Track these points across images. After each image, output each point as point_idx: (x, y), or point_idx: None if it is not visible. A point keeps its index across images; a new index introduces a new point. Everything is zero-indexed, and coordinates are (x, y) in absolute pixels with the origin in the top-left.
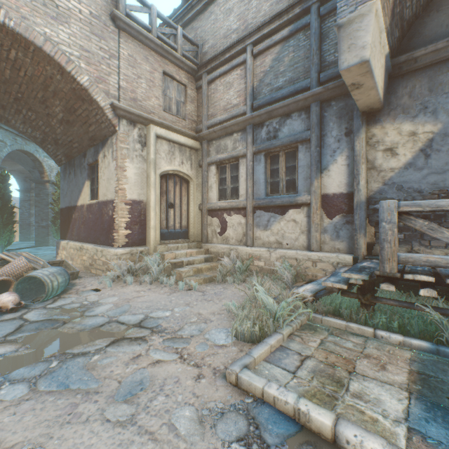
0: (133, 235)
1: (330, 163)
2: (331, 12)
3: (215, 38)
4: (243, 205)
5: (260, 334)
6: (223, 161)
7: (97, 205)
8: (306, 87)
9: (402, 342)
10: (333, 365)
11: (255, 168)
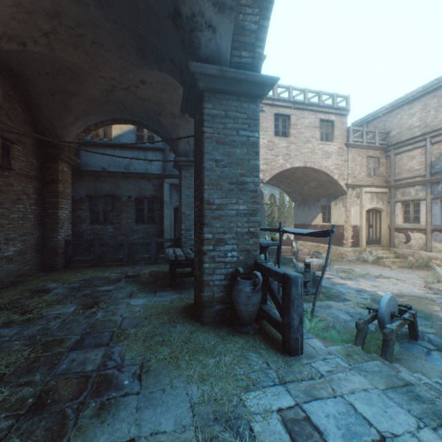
0: (353, 242)
1: None
2: None
3: (400, 129)
4: (422, 228)
5: (436, 282)
6: (406, 201)
7: (329, 226)
8: None
9: None
10: None
11: (432, 207)
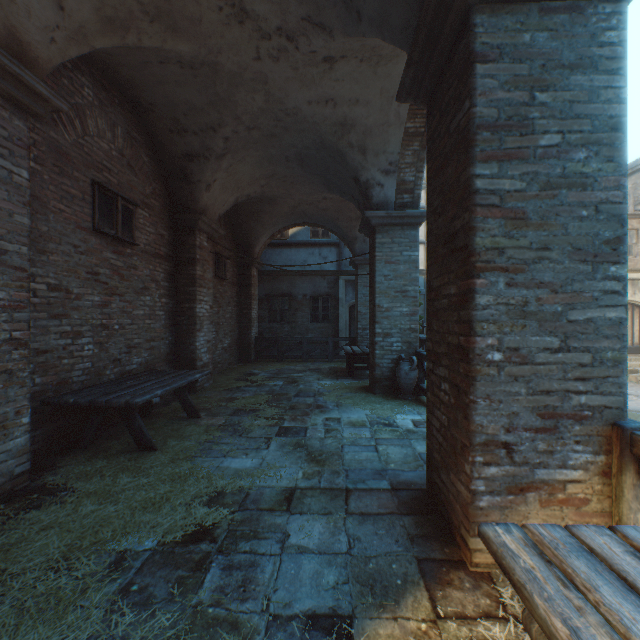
0: None
1: None
2: None
3: None
4: None
5: None
6: None
7: None
8: None
9: None
10: None
11: None
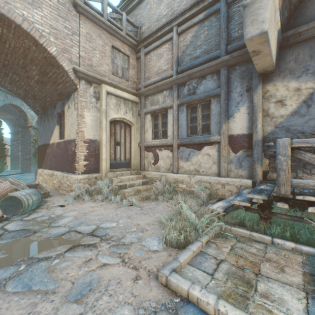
0: (90, 165)
1: (234, 111)
2: (235, 1)
3: (150, 22)
4: (170, 143)
5: (184, 241)
6: (156, 111)
7: (64, 143)
8: (217, 56)
9: (294, 248)
10: (242, 267)
11: (179, 116)
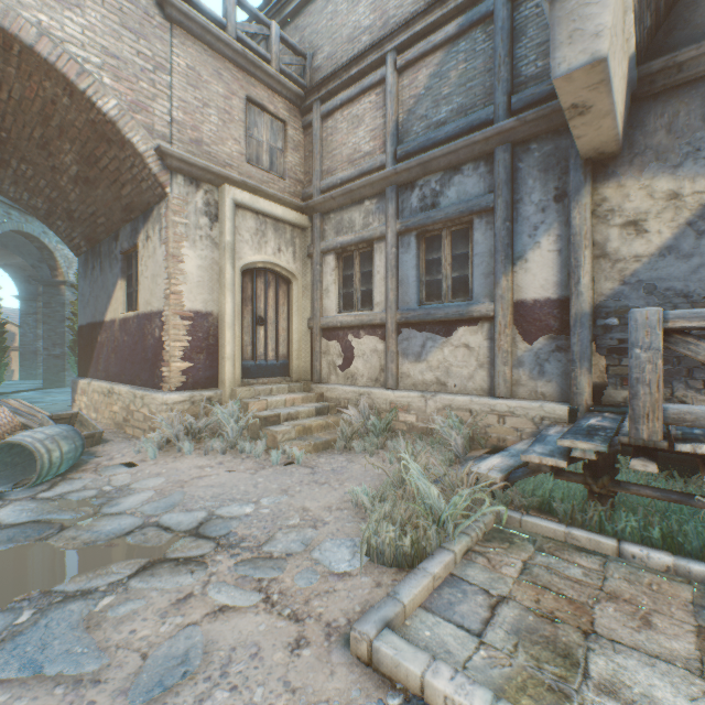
0: (196, 370)
1: (528, 247)
2: None
3: (333, 44)
4: (380, 321)
5: (413, 551)
6: (347, 247)
7: (137, 321)
8: (488, 120)
9: (672, 566)
10: (552, 616)
11: (400, 258)
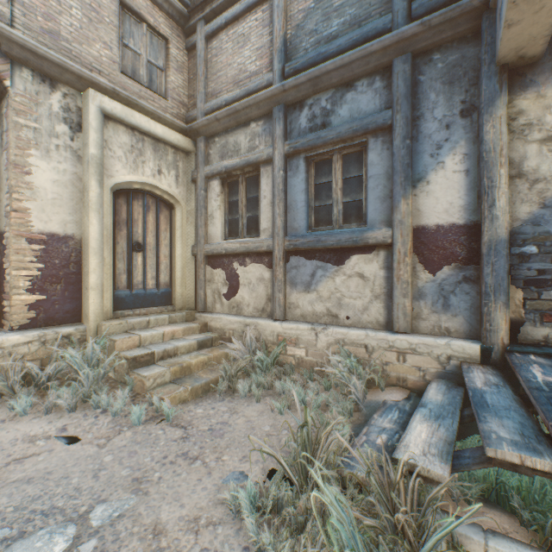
0: (50, 303)
1: (430, 168)
2: None
3: None
4: (266, 248)
5: None
6: (232, 172)
7: None
8: (385, 29)
9: None
10: None
11: (288, 182)
